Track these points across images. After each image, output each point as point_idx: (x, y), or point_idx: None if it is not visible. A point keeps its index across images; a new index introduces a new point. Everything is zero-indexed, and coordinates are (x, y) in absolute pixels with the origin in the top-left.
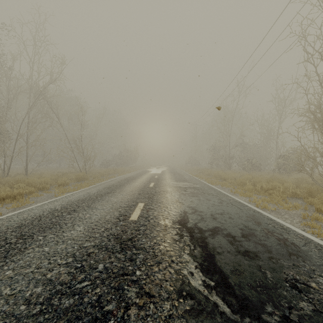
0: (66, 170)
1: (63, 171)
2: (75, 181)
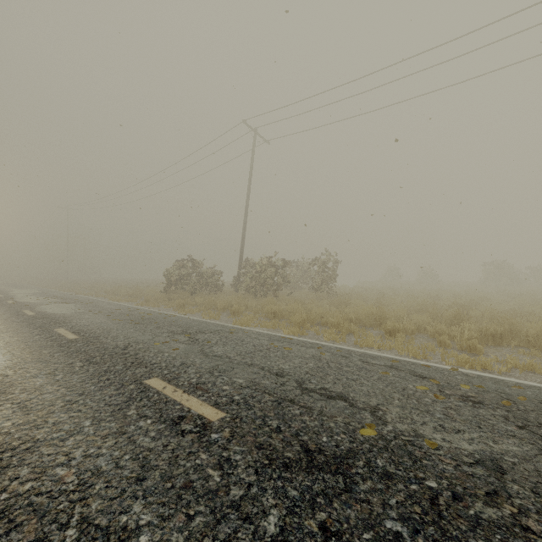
0: None
1: None
2: None
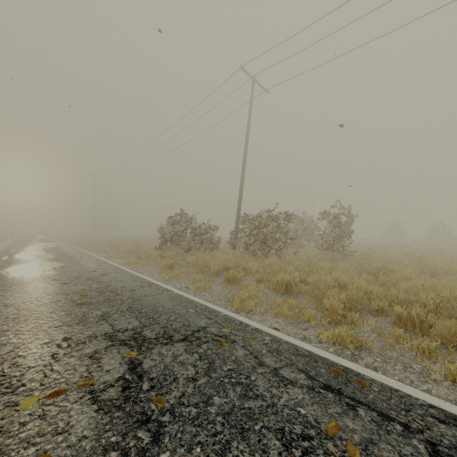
0: None
1: None
2: None
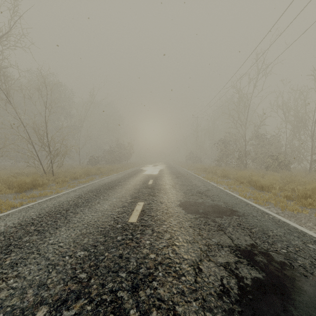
0: (34, 170)
1: (23, 172)
2: (16, 191)
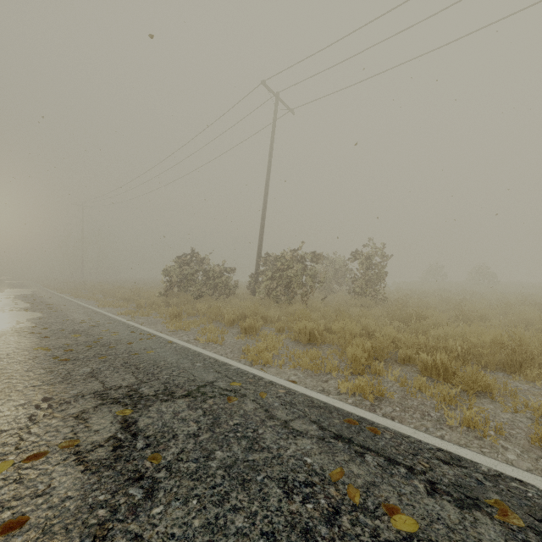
0: None
1: None
2: None
